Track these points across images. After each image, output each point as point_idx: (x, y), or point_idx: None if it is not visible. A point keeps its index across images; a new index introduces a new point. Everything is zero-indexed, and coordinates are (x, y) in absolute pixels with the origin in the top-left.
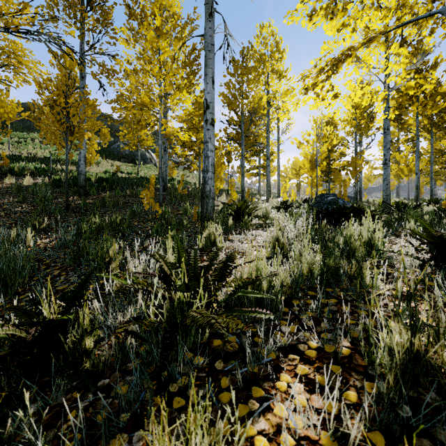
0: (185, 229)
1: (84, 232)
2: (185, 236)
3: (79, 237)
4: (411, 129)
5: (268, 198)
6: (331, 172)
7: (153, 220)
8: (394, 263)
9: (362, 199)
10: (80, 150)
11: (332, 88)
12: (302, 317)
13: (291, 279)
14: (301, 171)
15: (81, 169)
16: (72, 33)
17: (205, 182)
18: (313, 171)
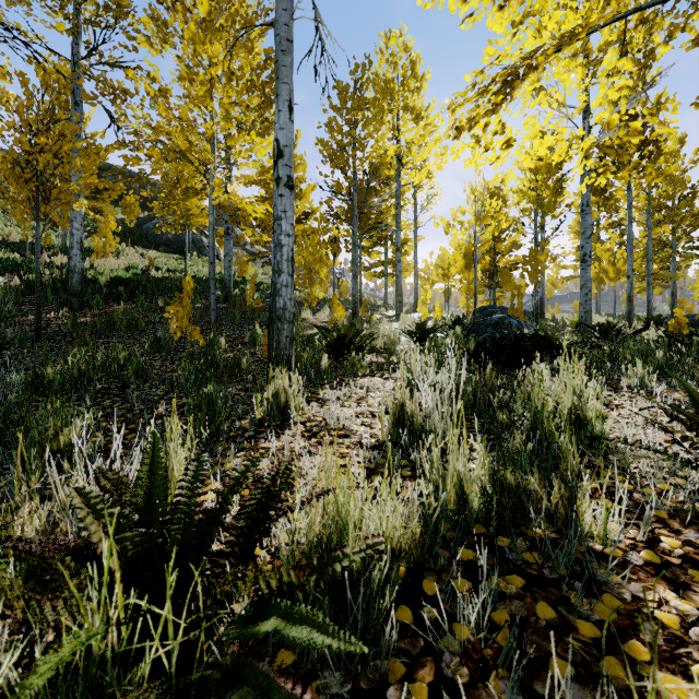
0: (243, 375)
1: (49, 383)
2: (240, 390)
3: (38, 394)
4: (617, 209)
5: (399, 314)
6: (497, 272)
7: (192, 356)
8: (628, 465)
9: (544, 316)
10: (72, 231)
11: (502, 129)
12: (442, 645)
13: (423, 513)
14: (451, 270)
15: (73, 264)
16: (61, 28)
17: (276, 293)
18: (469, 270)
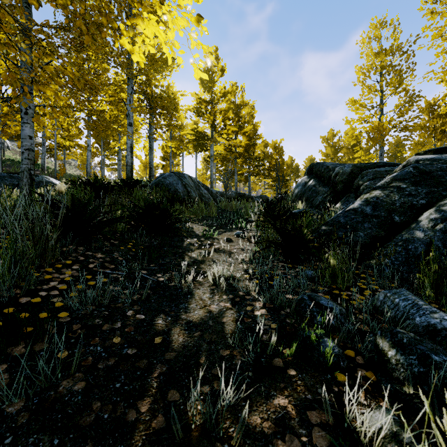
0: None
1: None
2: None
3: None
4: None
5: None
6: None
7: None
8: None
9: None
10: None
11: None
12: None
13: None
14: None
15: None
16: None
17: (88, 168)
18: (145, 171)
